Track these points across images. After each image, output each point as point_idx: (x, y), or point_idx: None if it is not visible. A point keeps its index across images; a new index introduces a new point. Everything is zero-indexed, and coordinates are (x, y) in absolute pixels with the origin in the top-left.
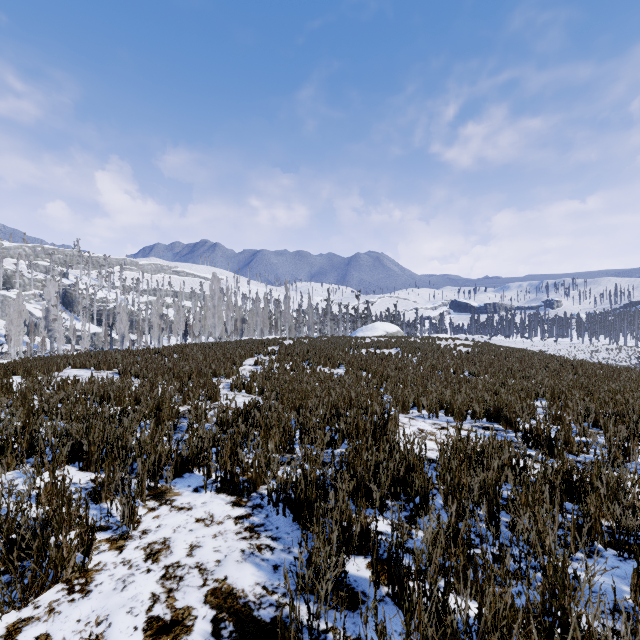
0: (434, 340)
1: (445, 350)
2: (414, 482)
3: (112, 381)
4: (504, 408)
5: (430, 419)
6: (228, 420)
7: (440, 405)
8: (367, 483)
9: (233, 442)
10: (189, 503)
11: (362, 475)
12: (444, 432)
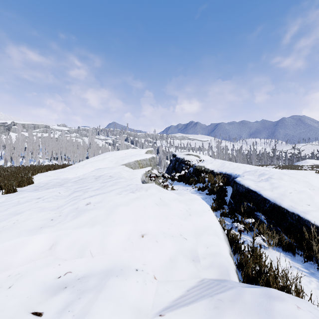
0: None
1: None
2: None
3: None
4: None
5: None
6: None
7: None
8: None
9: None
10: None
11: None
12: None
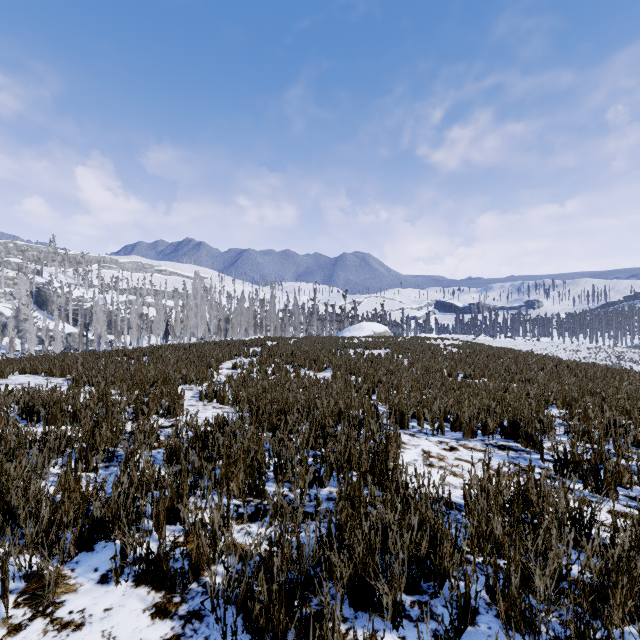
0: (423, 340)
1: (436, 351)
2: (442, 565)
3: (53, 391)
4: (521, 422)
5: (434, 436)
6: (181, 448)
7: (443, 417)
8: (373, 584)
9: (179, 485)
10: (83, 611)
11: (362, 555)
12: (455, 455)
